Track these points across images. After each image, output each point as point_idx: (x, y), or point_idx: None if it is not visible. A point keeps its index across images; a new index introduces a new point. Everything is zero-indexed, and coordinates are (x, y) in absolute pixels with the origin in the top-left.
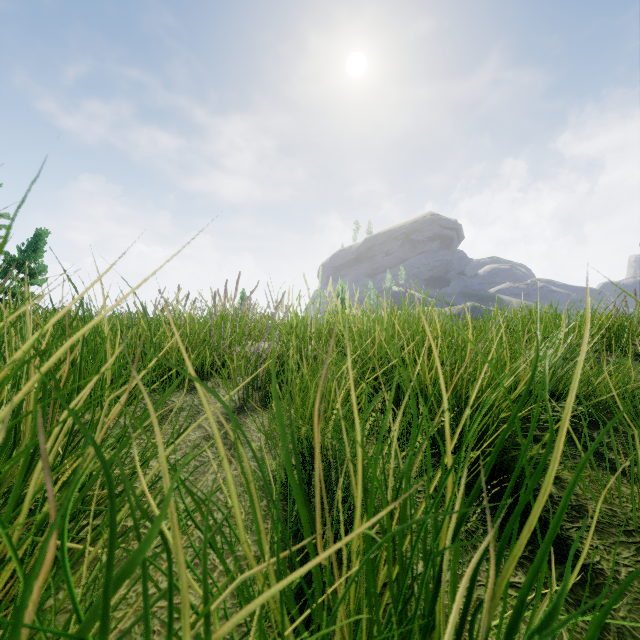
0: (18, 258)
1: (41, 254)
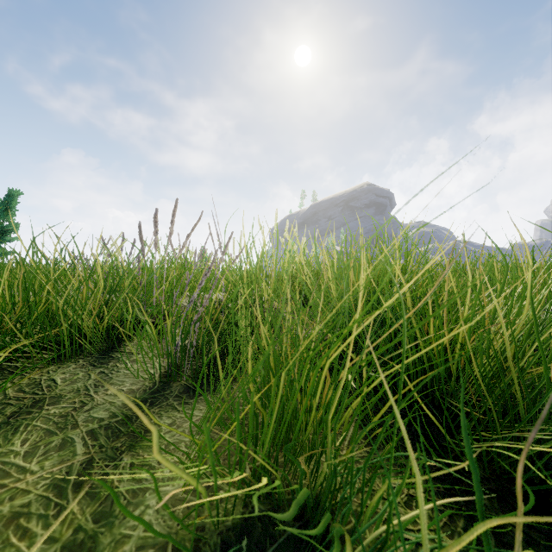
0: None
1: (13, 213)
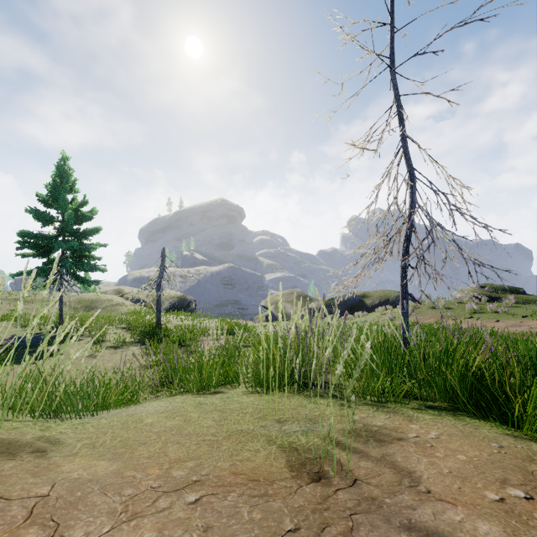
0: None
1: None
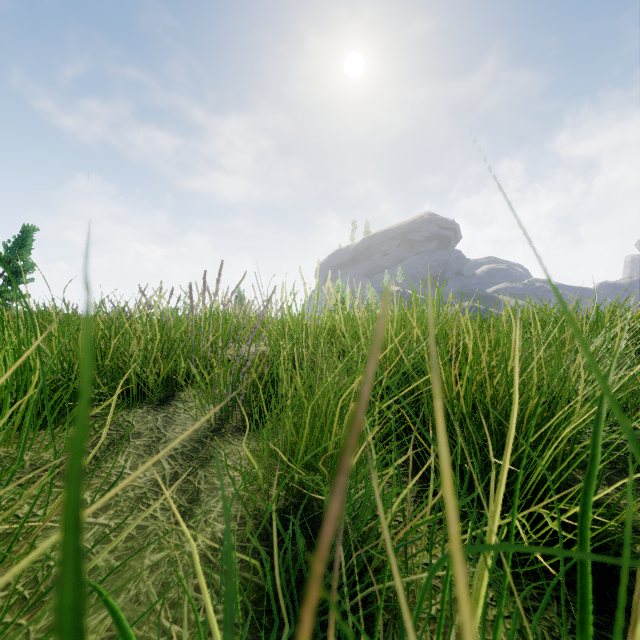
0: (4, 256)
1: (28, 251)
